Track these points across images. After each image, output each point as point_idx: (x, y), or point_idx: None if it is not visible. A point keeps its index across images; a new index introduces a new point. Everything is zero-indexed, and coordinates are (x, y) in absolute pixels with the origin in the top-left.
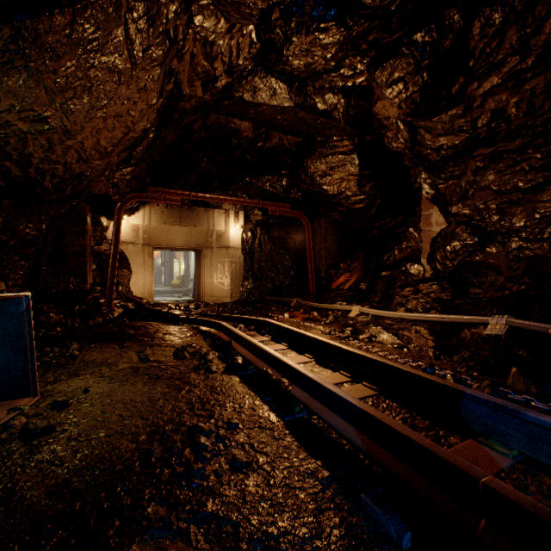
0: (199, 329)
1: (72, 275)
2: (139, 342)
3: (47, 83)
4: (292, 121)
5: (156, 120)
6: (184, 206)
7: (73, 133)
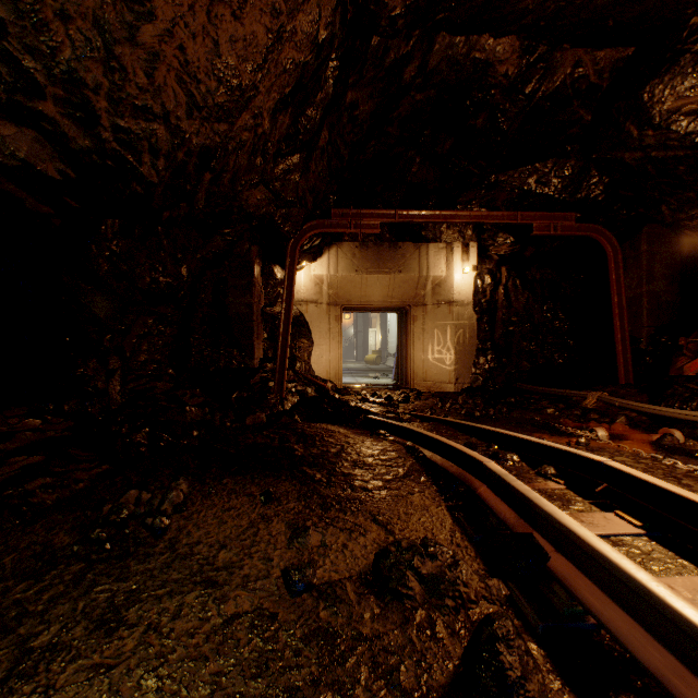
0: (419, 455)
1: (236, 347)
2: (302, 484)
3: None
4: None
5: (337, 25)
6: (384, 242)
7: None
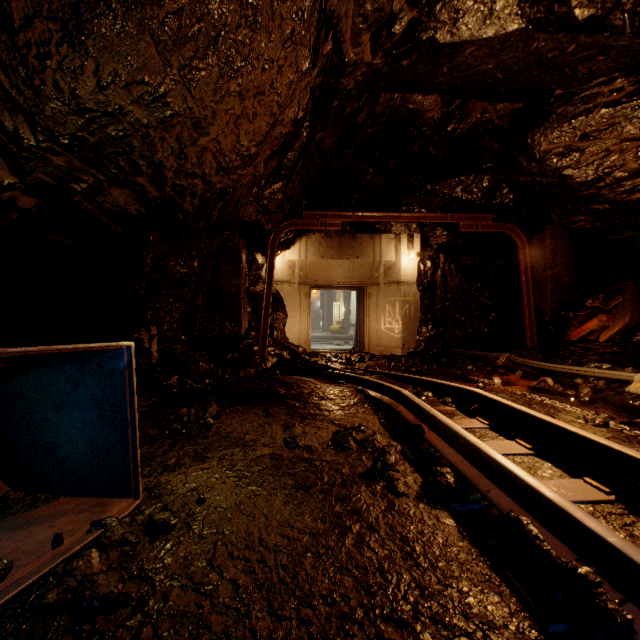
0: (365, 394)
1: (227, 319)
2: (287, 408)
3: (153, 27)
4: (513, 67)
5: (309, 106)
6: (345, 234)
7: (204, 124)
